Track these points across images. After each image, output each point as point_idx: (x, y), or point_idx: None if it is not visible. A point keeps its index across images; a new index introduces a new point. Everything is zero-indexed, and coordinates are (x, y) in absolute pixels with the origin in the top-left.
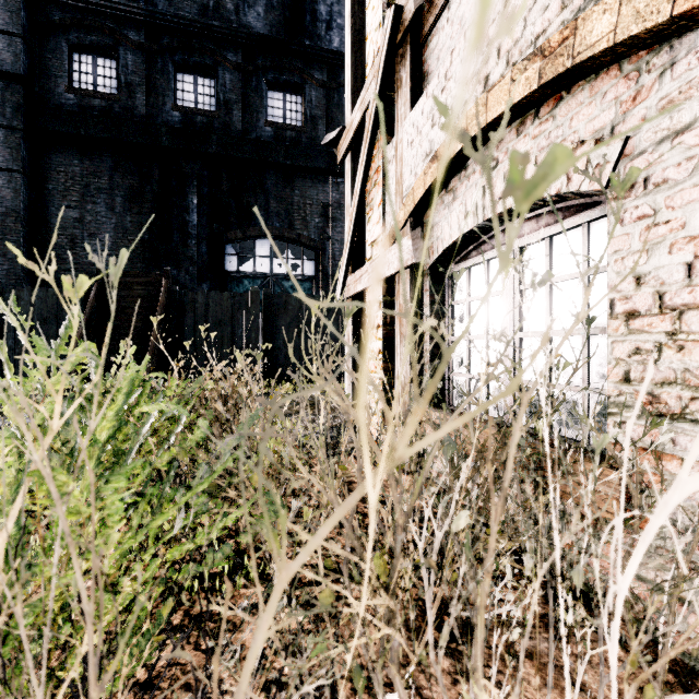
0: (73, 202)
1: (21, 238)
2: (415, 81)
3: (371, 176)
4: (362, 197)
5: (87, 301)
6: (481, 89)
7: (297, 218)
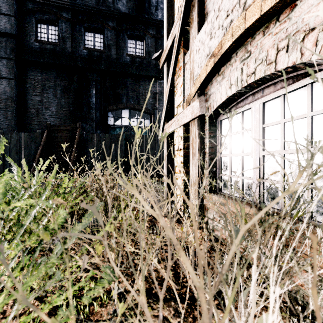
0: (38, 93)
1: (14, 110)
2: (200, 17)
3: (177, 72)
4: (172, 83)
5: (42, 139)
6: (241, 10)
7: (141, 99)
